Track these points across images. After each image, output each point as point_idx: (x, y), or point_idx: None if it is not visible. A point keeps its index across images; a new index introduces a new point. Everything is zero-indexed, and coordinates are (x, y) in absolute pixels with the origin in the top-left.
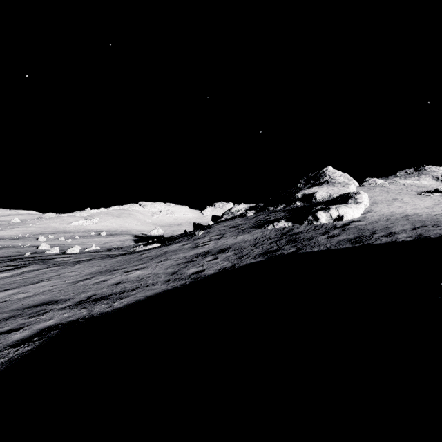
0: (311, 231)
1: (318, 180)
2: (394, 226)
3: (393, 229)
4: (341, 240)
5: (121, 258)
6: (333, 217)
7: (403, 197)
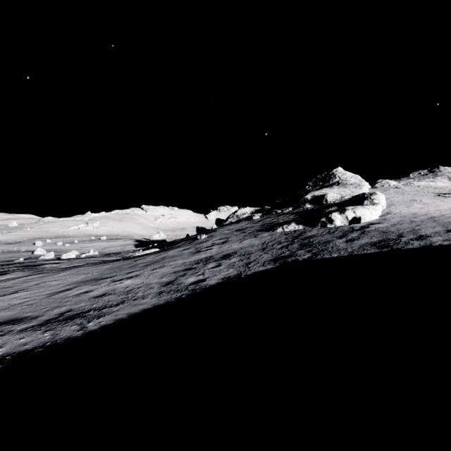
0: (325, 234)
1: (327, 182)
2: (422, 229)
3: (422, 232)
4: (363, 244)
5: (113, 265)
6: (350, 219)
7: (421, 198)
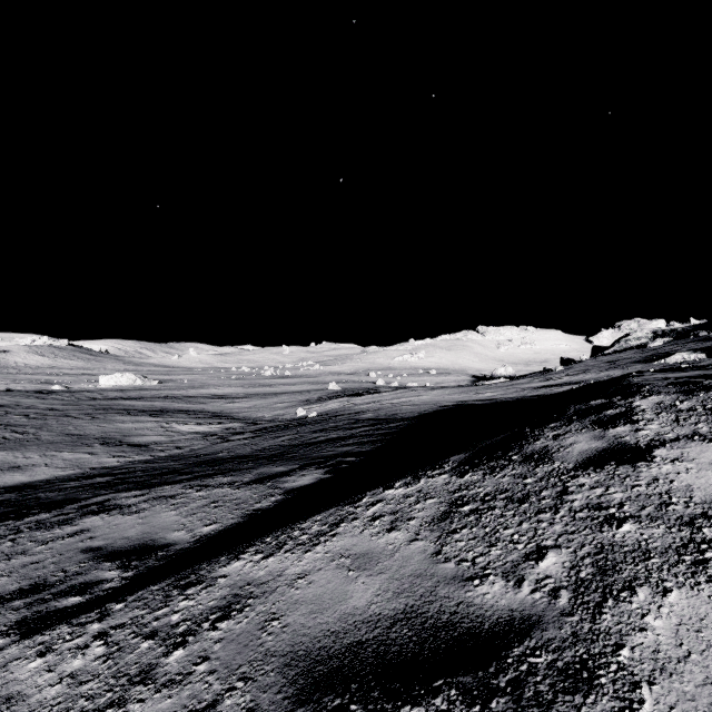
0: None
1: None
2: None
3: None
4: None
5: (470, 388)
6: None
7: None
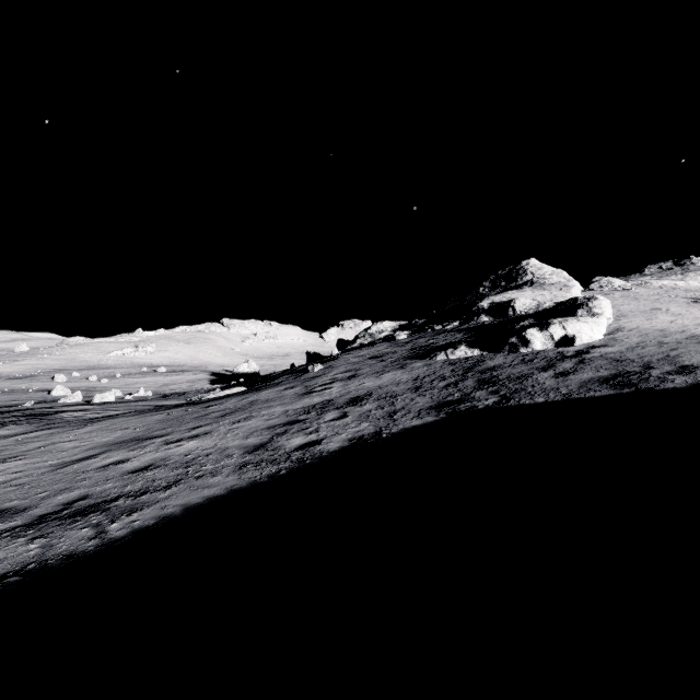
0: (518, 364)
1: (513, 281)
2: (682, 355)
3: (685, 360)
4: (587, 381)
5: (170, 414)
6: (557, 338)
7: (668, 306)
